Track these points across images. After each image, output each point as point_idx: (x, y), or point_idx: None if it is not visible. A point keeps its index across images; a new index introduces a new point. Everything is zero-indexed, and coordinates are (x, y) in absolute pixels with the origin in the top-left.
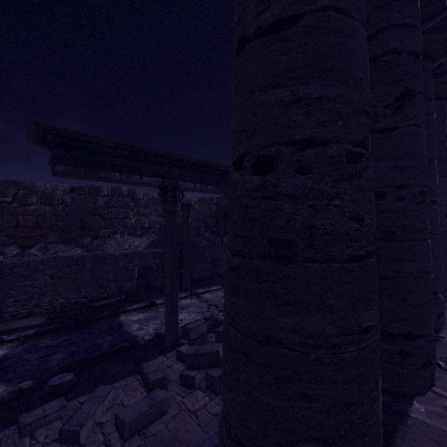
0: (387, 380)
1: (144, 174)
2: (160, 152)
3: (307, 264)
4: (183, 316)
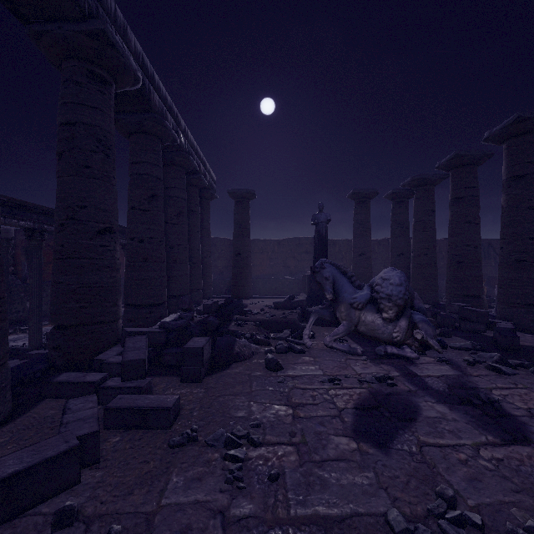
0: (174, 312)
1: (21, 219)
2: (37, 206)
3: (151, 263)
4: (22, 343)
